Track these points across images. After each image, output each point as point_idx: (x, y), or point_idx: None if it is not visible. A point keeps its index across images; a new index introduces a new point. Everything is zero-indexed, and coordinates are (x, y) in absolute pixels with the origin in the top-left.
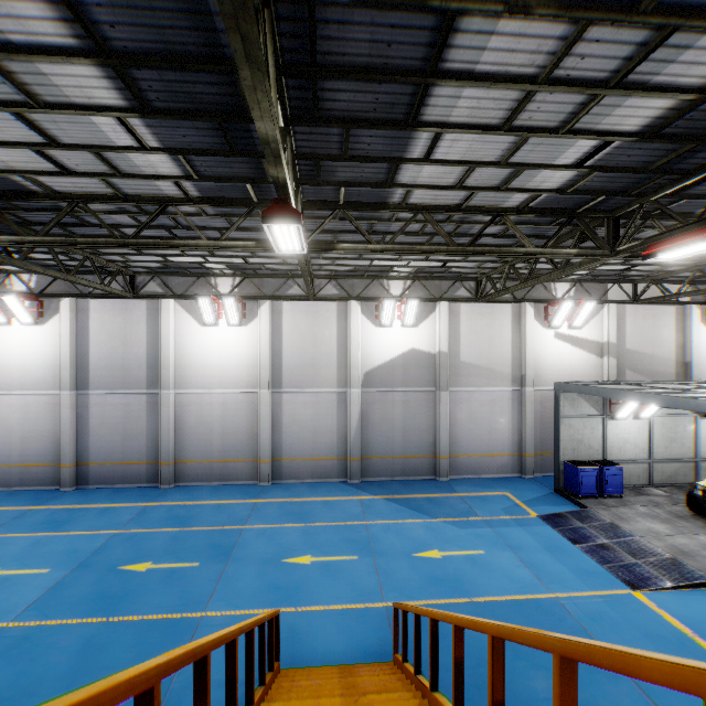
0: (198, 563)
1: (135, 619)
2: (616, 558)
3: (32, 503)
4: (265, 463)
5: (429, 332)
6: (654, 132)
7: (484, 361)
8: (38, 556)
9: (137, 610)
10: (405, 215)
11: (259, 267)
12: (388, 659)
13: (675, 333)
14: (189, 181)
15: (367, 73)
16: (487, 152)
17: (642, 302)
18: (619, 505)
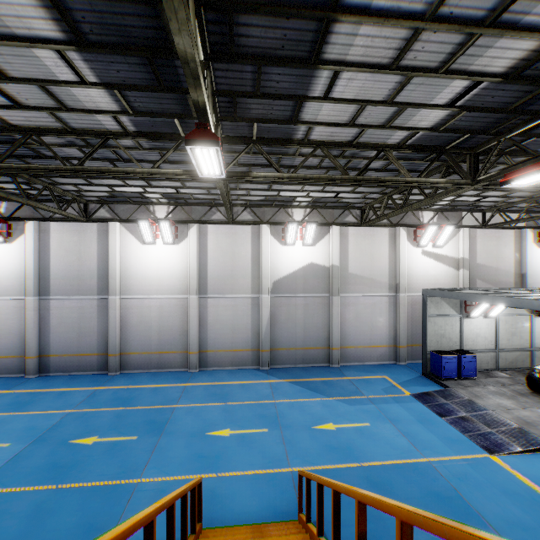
0: (136, 436)
1: (80, 486)
2: (474, 428)
3: (1, 388)
4: (193, 354)
5: (324, 250)
6: (517, 73)
7: (367, 272)
8: (2, 432)
9: (82, 478)
10: (306, 151)
11: (189, 197)
12: (294, 517)
13: (514, 251)
14: (125, 116)
15: (277, 7)
16: (376, 92)
17: (489, 227)
18: (474, 385)
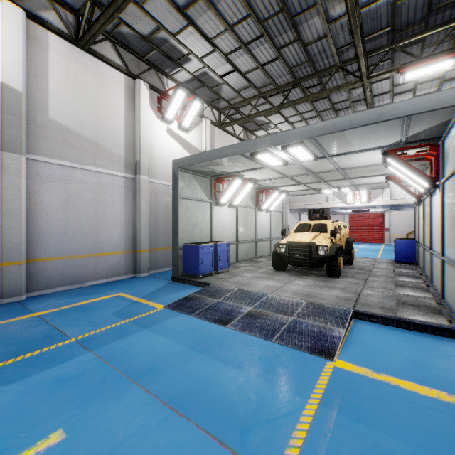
0: None
1: None
2: (275, 323)
3: None
4: None
5: None
6: None
7: (89, 131)
8: None
9: None
10: None
11: None
12: None
13: None
14: None
15: None
16: None
17: (225, 125)
18: (232, 276)
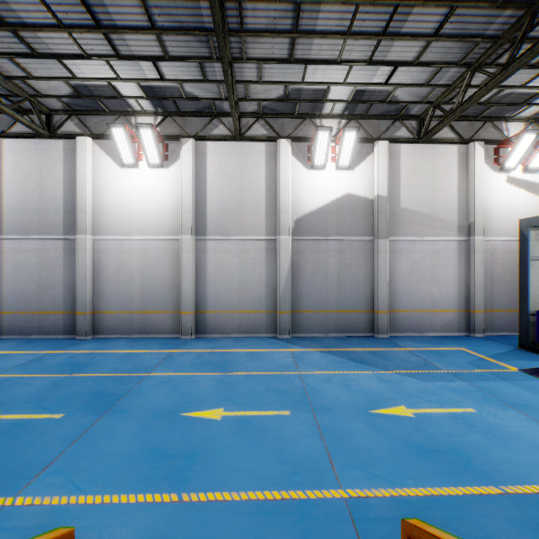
0: (62, 414)
1: None
2: None
3: None
4: (187, 315)
5: (366, 176)
6: None
7: (427, 208)
8: None
9: None
10: None
11: (179, 94)
12: None
13: None
14: None
15: None
16: None
17: None
18: None
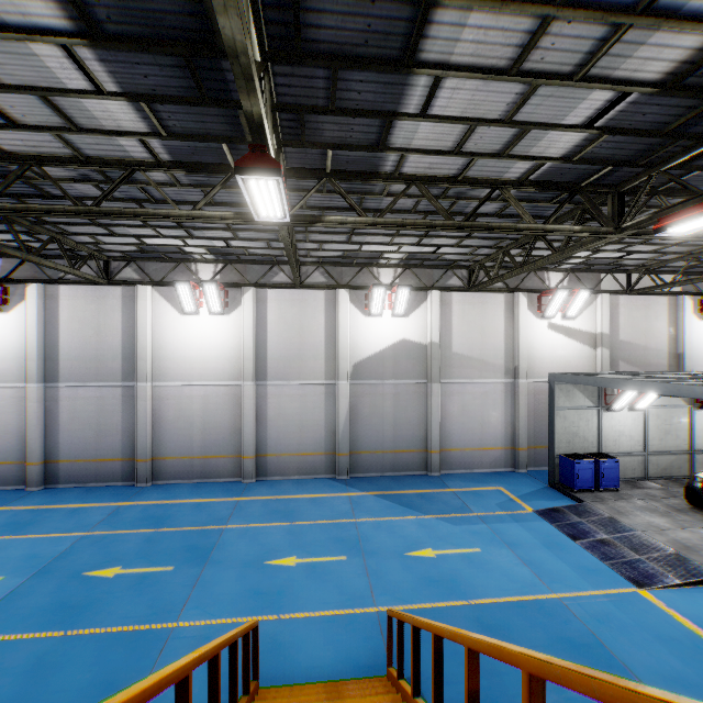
0: (172, 567)
1: (96, 632)
2: (618, 554)
3: None
4: (249, 459)
5: (420, 322)
6: (677, 81)
7: (477, 352)
8: None
9: (100, 622)
10: (397, 189)
11: (242, 252)
12: (381, 672)
13: (668, 324)
14: (156, 139)
15: None
16: (490, 106)
17: (636, 292)
18: (616, 499)
